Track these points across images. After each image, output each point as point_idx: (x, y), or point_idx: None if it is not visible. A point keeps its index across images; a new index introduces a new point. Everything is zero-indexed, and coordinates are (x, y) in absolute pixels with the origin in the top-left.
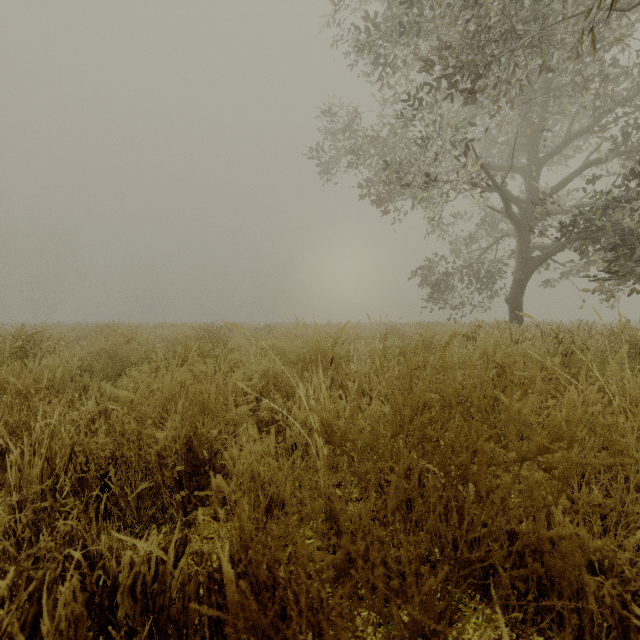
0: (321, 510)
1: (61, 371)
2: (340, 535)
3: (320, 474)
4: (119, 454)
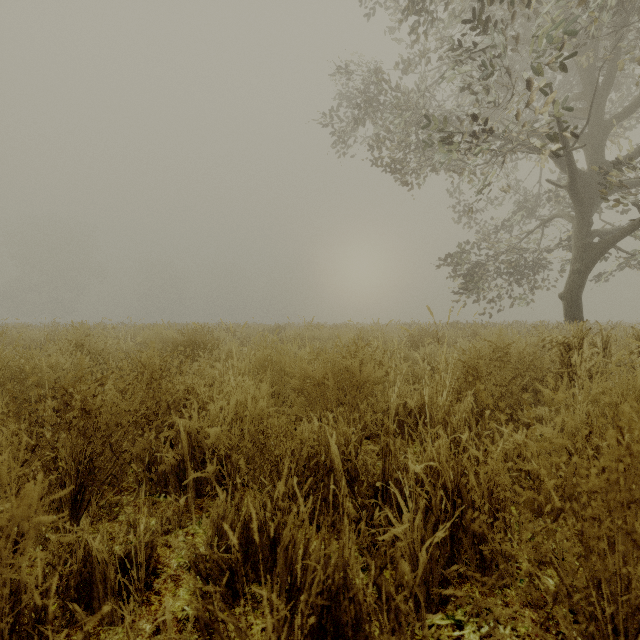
0: None
1: None
2: None
3: None
4: None
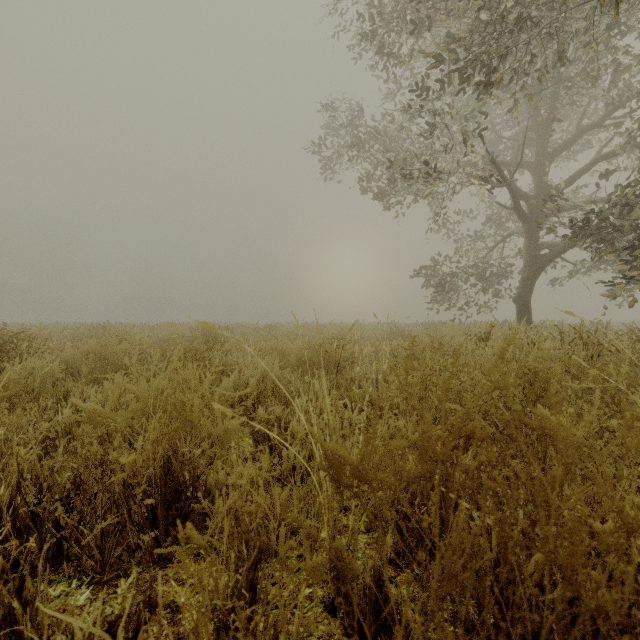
0: (325, 567)
1: (42, 375)
2: (349, 597)
3: (323, 511)
4: (72, 486)
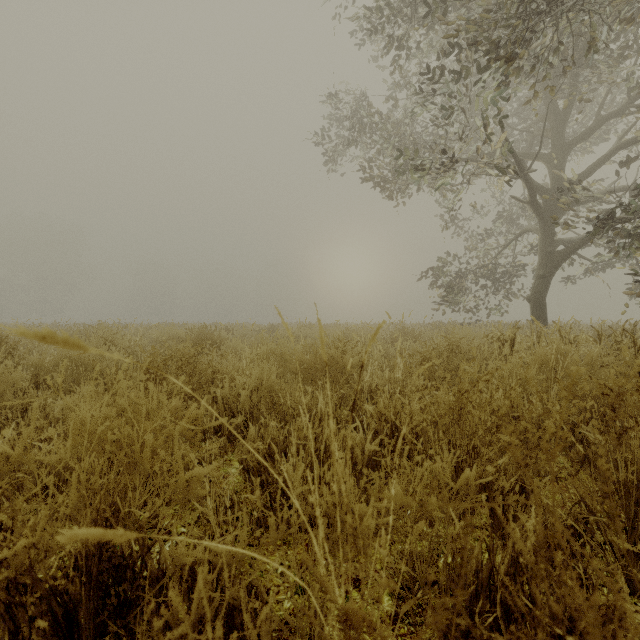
0: None
1: (2, 384)
2: None
3: None
4: None
